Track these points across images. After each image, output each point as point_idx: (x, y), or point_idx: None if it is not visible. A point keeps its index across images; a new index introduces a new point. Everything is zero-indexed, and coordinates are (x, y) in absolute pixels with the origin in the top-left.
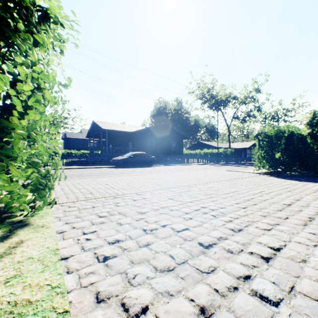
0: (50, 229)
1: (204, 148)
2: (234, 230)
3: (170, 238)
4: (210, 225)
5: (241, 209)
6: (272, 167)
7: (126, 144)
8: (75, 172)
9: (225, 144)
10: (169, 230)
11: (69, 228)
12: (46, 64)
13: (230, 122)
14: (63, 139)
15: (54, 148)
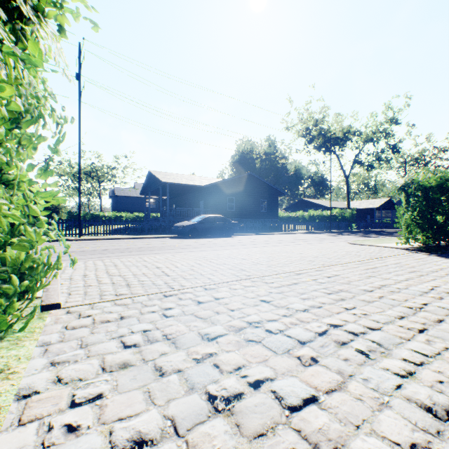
0: (10, 383)
1: (310, 208)
2: (436, 414)
3: (274, 440)
4: (367, 387)
5: (417, 334)
6: (432, 240)
7: (196, 204)
8: (119, 245)
9: (342, 203)
10: (270, 402)
11: (49, 382)
12: (4, 29)
13: (350, 170)
14: (111, 198)
15: (28, 208)
